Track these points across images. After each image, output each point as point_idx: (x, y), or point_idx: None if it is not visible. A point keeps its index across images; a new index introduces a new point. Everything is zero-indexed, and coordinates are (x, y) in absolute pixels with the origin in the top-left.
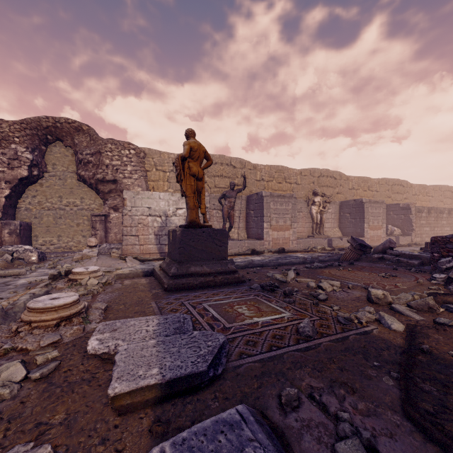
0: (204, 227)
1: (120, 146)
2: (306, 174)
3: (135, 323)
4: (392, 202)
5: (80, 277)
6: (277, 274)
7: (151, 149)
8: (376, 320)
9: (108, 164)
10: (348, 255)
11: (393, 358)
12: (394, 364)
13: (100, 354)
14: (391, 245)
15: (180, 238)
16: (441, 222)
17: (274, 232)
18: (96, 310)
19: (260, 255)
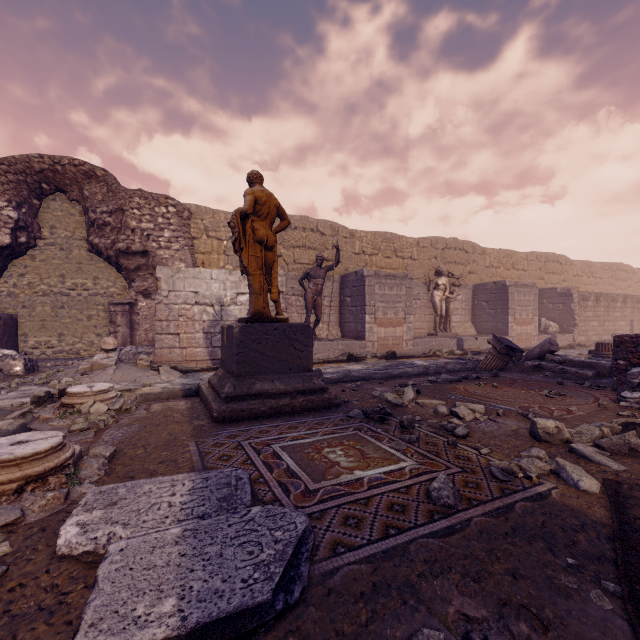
0: (276, 322)
1: (153, 200)
2: (426, 245)
3: (152, 488)
4: (545, 286)
5: (79, 400)
6: (388, 393)
7: (199, 206)
8: (551, 473)
9: (135, 227)
10: (489, 362)
11: (598, 548)
12: (602, 561)
13: (79, 554)
14: (551, 347)
15: (239, 339)
16: (613, 314)
17: (381, 328)
18: (95, 459)
19: (360, 363)
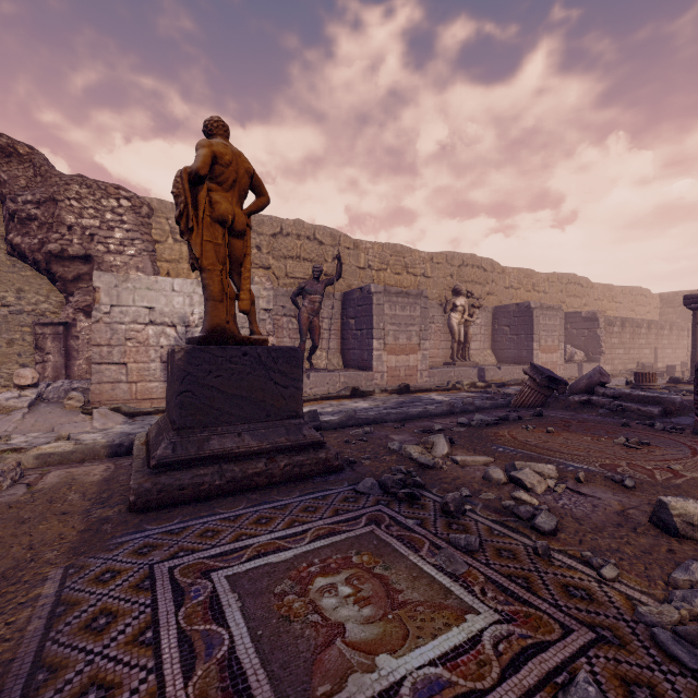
0: (247, 343)
1: (99, 190)
2: (441, 261)
3: None
4: (567, 310)
5: None
6: (412, 447)
7: (163, 202)
8: None
9: (73, 224)
10: (526, 396)
11: None
12: None
13: None
14: (602, 378)
15: (184, 370)
16: (638, 341)
17: (392, 356)
18: None
19: (367, 399)
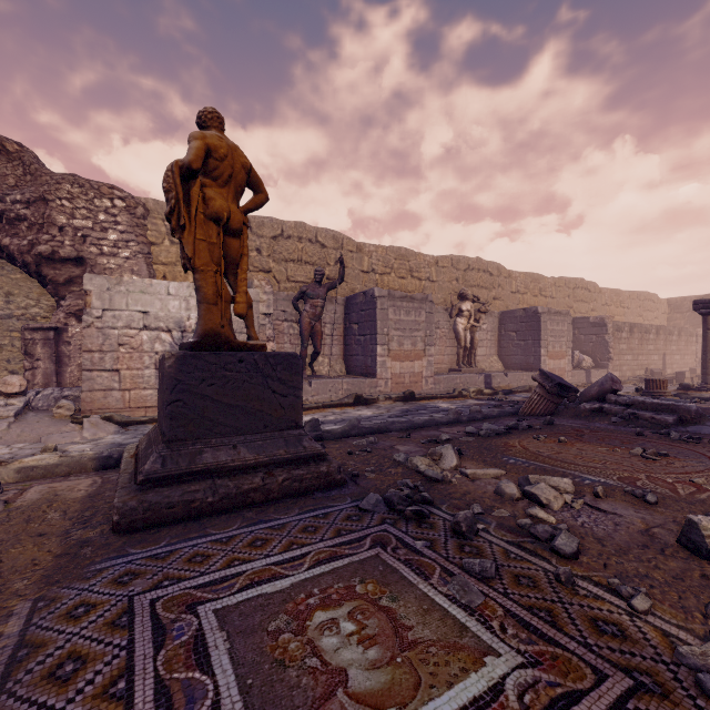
0: (244, 349)
1: (92, 189)
2: (446, 265)
3: None
4: (574, 316)
5: None
6: (418, 458)
7: (159, 202)
8: None
9: (64, 225)
10: (536, 404)
11: None
12: None
13: None
14: (614, 385)
15: (175, 378)
16: (647, 347)
17: (396, 363)
18: None
19: (370, 407)
